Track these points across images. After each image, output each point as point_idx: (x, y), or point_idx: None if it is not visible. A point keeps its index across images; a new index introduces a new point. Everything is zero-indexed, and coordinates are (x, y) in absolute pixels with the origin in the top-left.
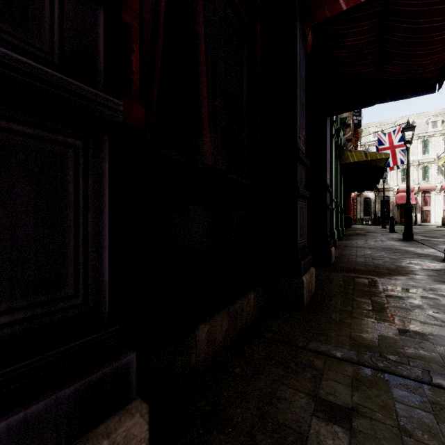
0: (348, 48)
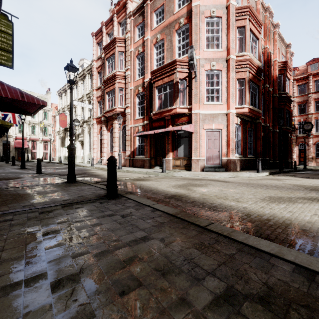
0: None
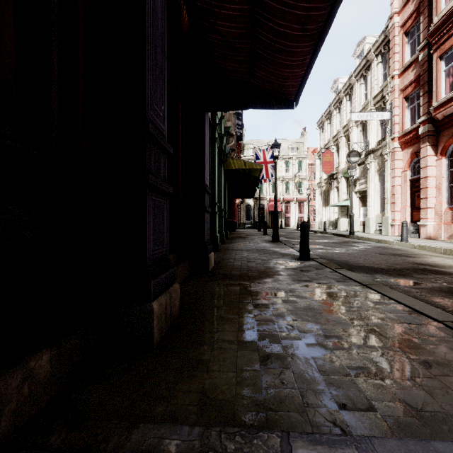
0: (222, 34)
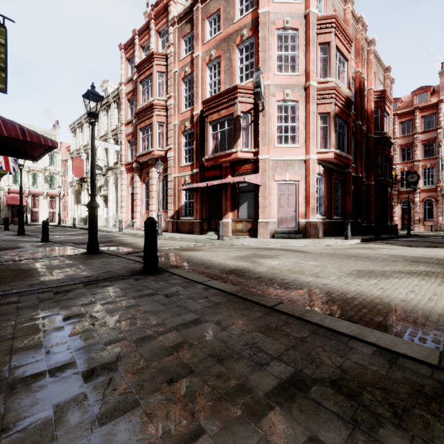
0: None
